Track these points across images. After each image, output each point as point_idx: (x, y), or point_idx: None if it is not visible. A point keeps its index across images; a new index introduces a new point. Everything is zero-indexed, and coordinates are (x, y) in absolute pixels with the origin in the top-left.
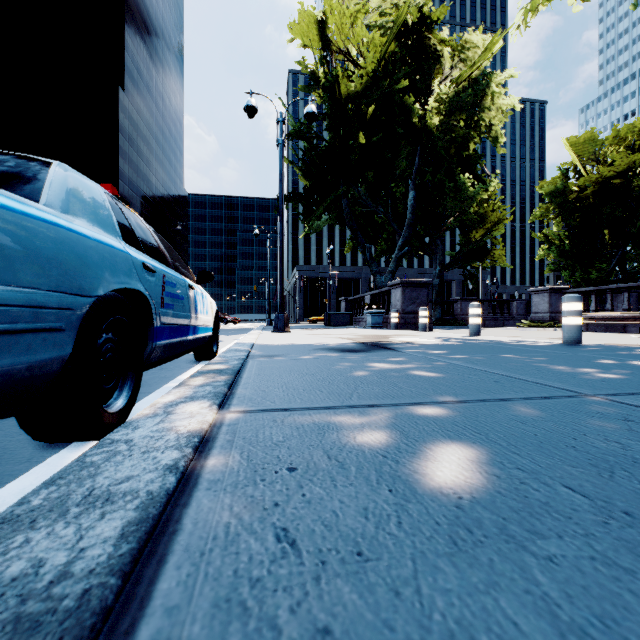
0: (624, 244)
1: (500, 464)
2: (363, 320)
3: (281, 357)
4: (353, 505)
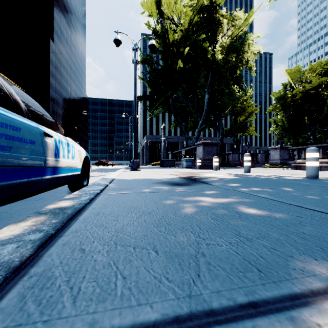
0: (315, 124)
1: None
2: (181, 164)
3: (127, 190)
4: None
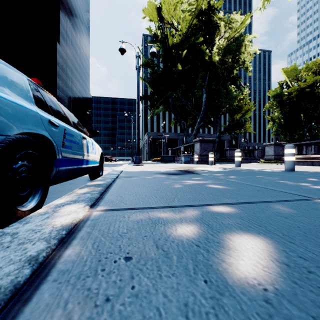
0: (311, 121)
1: (284, 253)
2: (180, 159)
3: (135, 177)
4: (174, 300)
